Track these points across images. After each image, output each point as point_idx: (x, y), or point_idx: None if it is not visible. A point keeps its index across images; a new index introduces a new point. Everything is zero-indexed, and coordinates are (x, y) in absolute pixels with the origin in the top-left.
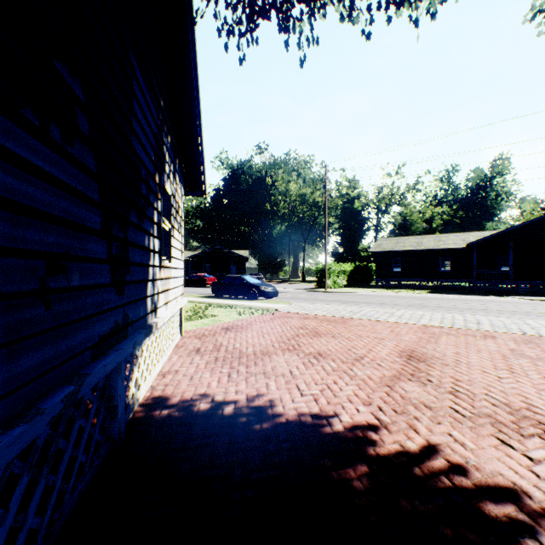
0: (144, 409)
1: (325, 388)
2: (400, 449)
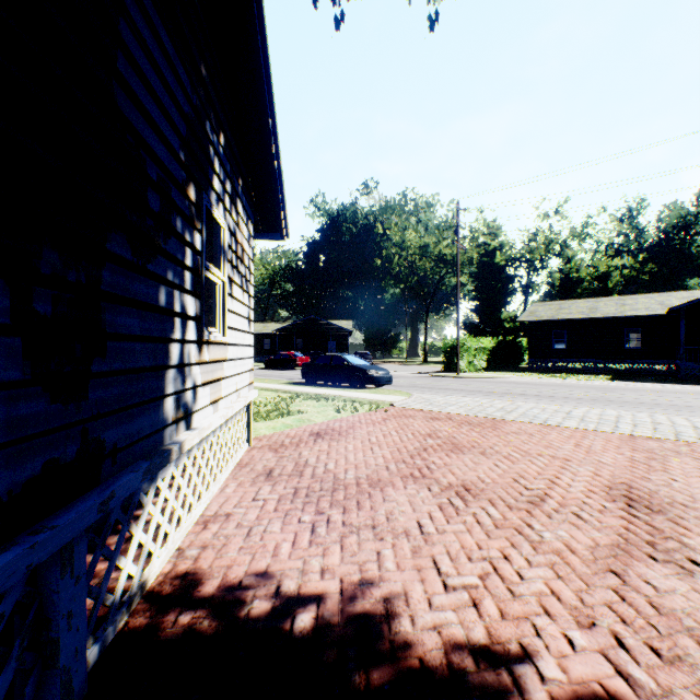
0: (149, 607)
1: (489, 572)
2: None
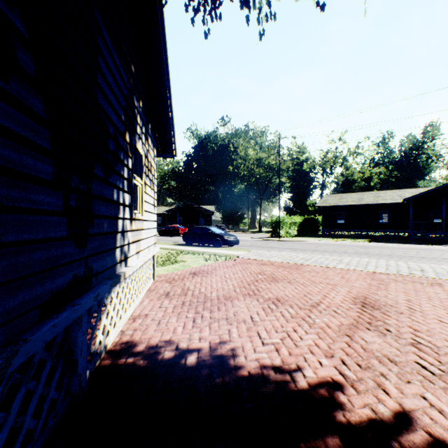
0: (111, 356)
1: (286, 337)
2: (373, 415)
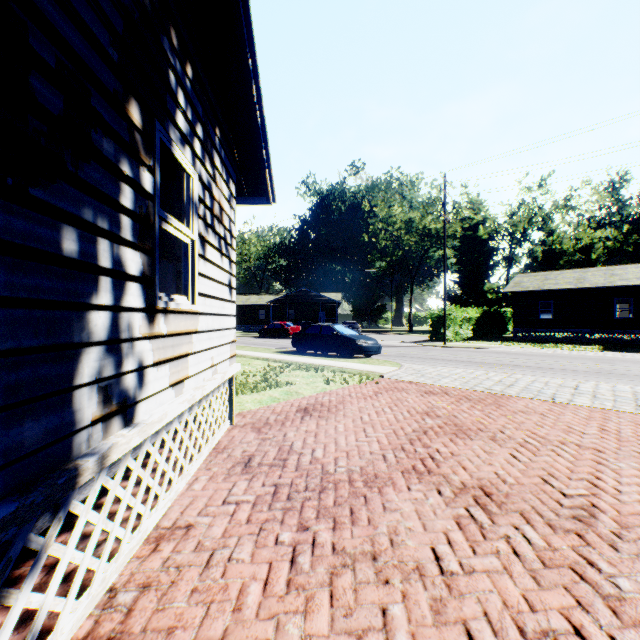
0: None
1: None
2: None
